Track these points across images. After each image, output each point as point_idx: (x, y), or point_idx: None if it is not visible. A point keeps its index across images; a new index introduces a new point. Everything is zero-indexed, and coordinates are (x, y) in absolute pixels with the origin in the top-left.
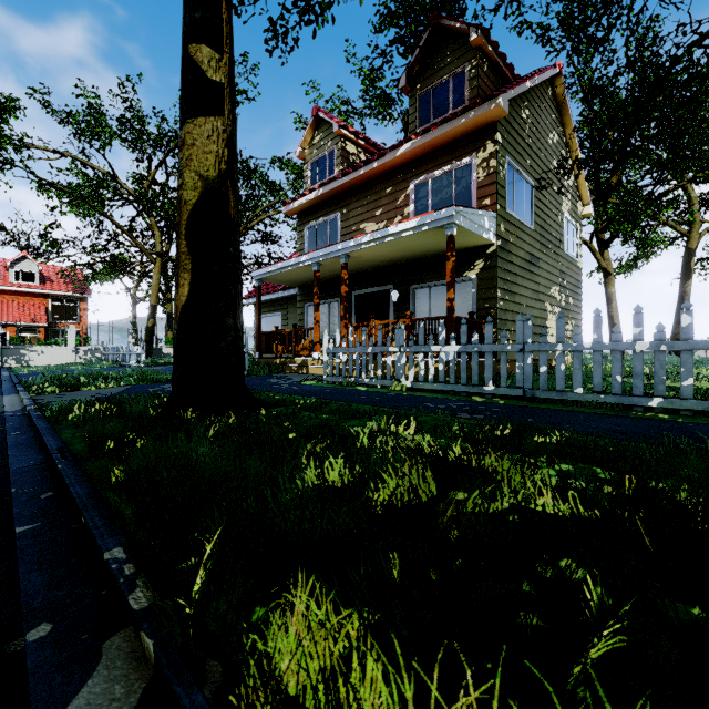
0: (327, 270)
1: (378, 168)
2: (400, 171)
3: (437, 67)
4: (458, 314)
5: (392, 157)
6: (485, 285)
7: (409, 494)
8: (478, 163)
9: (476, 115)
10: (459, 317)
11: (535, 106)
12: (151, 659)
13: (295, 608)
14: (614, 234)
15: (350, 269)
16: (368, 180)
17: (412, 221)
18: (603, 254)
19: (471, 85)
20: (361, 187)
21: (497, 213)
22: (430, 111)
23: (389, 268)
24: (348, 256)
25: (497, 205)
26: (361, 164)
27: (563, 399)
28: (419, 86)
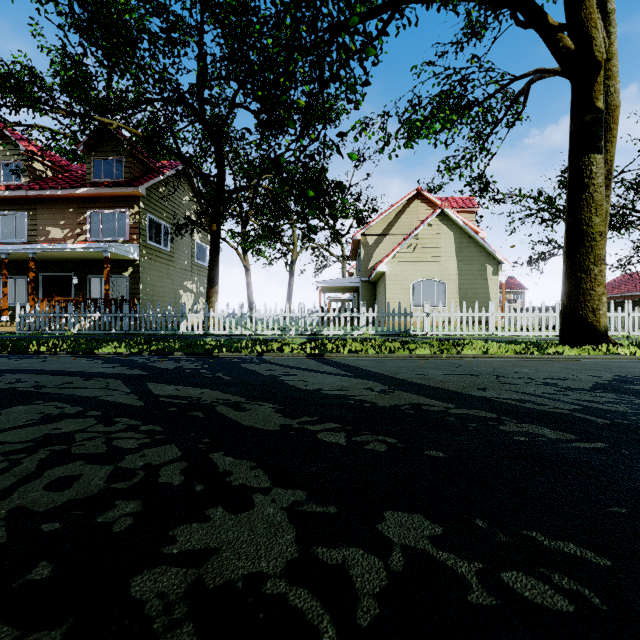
0: (15, 257)
1: (62, 195)
2: (80, 201)
3: (106, 148)
4: (119, 295)
5: (73, 193)
6: (134, 281)
7: (53, 341)
8: (130, 214)
9: (127, 191)
10: (113, 299)
11: (171, 184)
12: (7, 353)
13: (31, 346)
14: (250, 246)
15: (37, 258)
16: (54, 197)
17: (83, 244)
18: (245, 257)
19: (126, 170)
20: (48, 201)
21: (141, 244)
22: (101, 172)
23: (71, 261)
24: (36, 253)
25: (141, 240)
26: (48, 187)
27: (139, 333)
28: (94, 154)
